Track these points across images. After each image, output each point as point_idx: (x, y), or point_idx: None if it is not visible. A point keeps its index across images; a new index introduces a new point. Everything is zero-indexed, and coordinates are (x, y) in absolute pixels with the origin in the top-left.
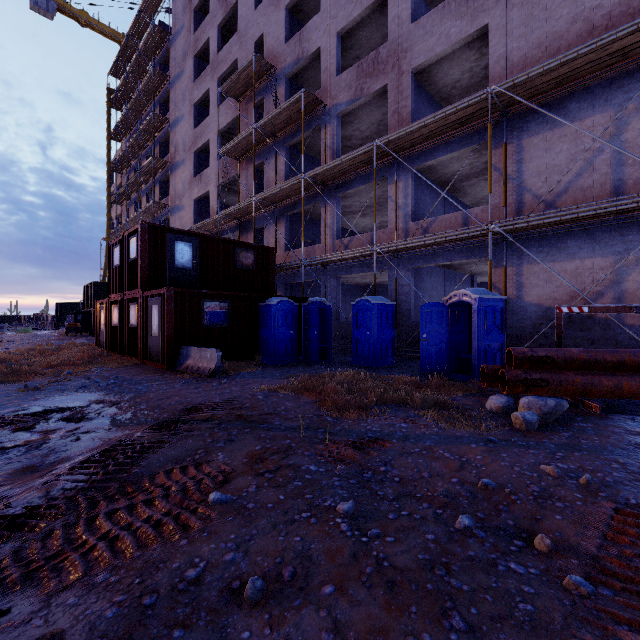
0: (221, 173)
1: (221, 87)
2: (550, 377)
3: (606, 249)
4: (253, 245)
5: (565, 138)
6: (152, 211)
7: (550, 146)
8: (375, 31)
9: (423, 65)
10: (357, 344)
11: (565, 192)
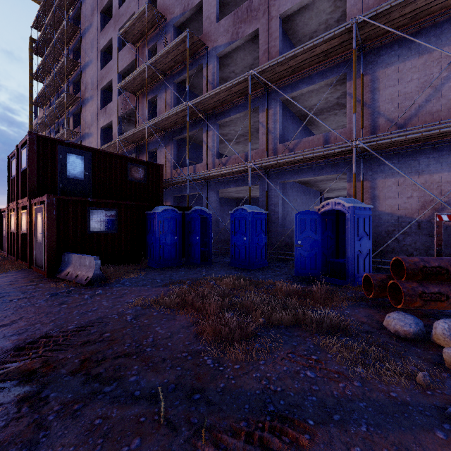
0: (122, 106)
1: (120, 32)
2: (449, 290)
3: None
4: (144, 161)
5: (415, 69)
6: (65, 137)
7: (402, 76)
8: None
9: (289, 11)
10: (235, 248)
11: (415, 116)
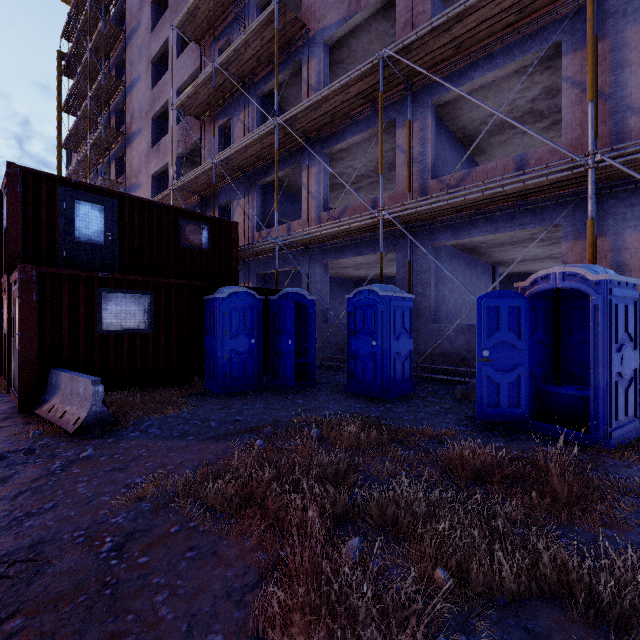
0: (181, 139)
1: (175, 22)
2: None
3: None
4: (206, 217)
5: None
6: None
7: None
8: None
9: None
10: (355, 360)
11: None
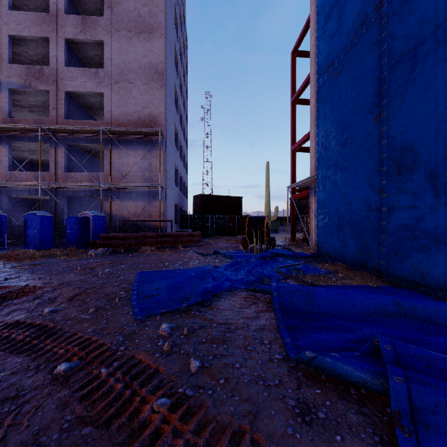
0: None
1: None
2: (111, 243)
3: (144, 199)
4: None
5: (132, 155)
6: None
7: (127, 156)
8: (41, 47)
9: (72, 92)
10: (27, 237)
11: (132, 175)
